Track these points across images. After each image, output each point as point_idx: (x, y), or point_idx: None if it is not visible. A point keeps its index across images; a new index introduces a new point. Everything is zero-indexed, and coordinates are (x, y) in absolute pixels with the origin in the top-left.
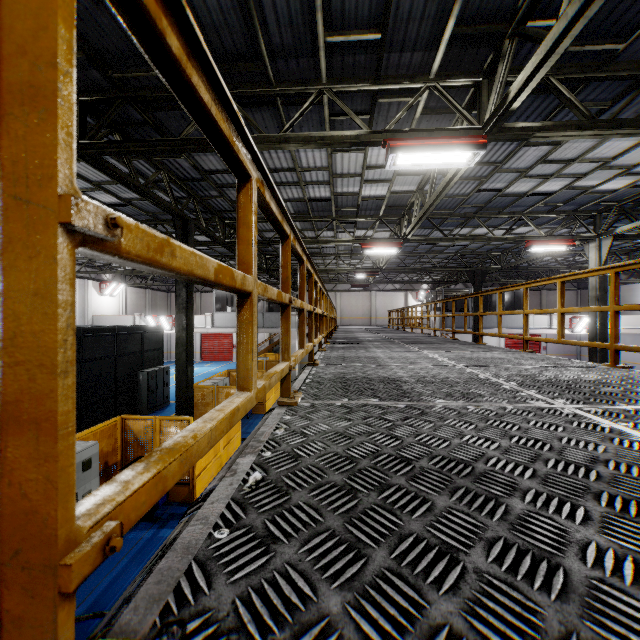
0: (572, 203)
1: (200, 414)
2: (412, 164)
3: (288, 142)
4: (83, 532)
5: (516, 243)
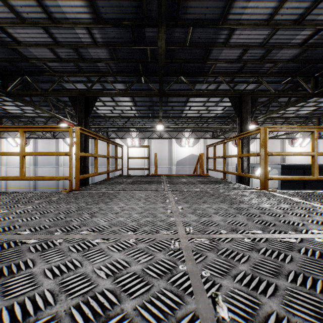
0: None
1: None
2: None
3: None
4: (269, 177)
5: None
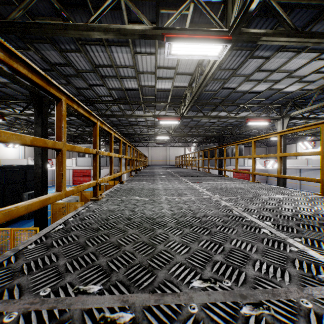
0: (270, 99)
1: (57, 220)
2: (182, 54)
3: (93, 31)
4: None
5: (240, 121)
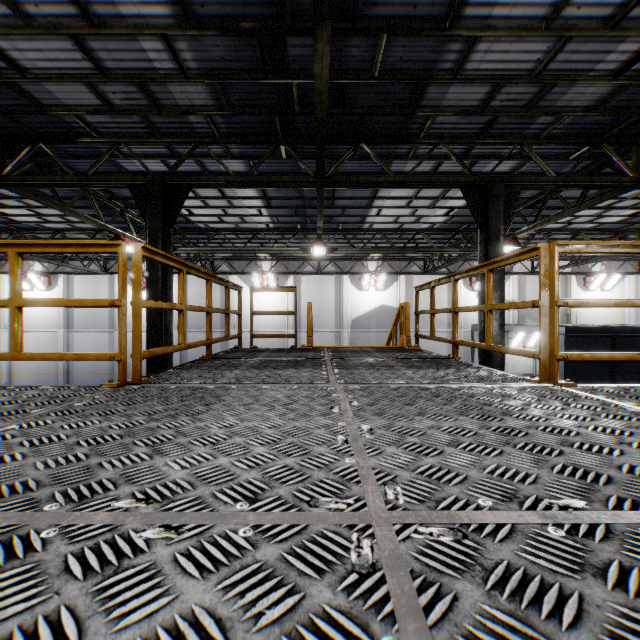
0: None
1: None
2: None
3: None
4: (560, 353)
5: None
